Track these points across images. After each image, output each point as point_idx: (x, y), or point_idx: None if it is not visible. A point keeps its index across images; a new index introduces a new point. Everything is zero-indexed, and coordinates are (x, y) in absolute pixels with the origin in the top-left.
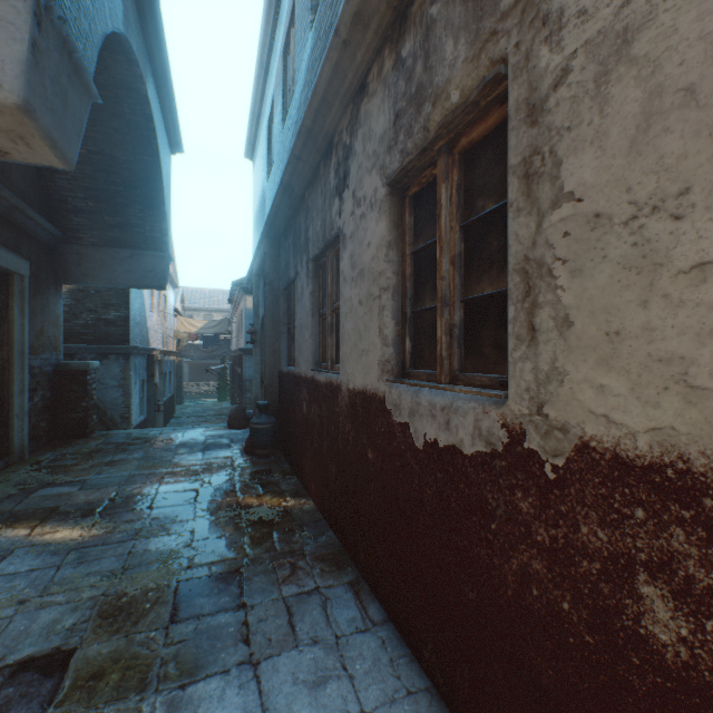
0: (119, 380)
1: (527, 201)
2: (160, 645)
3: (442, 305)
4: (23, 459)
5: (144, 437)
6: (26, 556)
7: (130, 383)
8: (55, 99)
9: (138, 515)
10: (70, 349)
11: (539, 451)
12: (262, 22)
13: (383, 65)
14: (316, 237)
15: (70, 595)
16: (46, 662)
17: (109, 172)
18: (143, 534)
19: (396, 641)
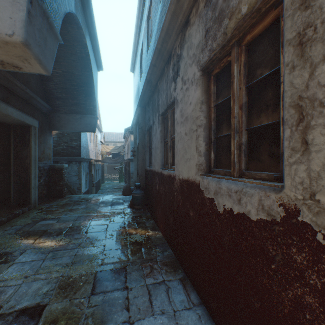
0: (77, 172)
1: (301, 59)
2: (85, 307)
3: (234, 132)
4: (36, 207)
5: (86, 198)
6: (30, 253)
7: (81, 174)
8: (40, 40)
9: (80, 235)
10: (57, 159)
11: (312, 224)
12: (137, 6)
13: (199, 6)
14: (163, 103)
15: (47, 275)
16: (32, 311)
17: (71, 80)
18: (82, 245)
19: (206, 317)
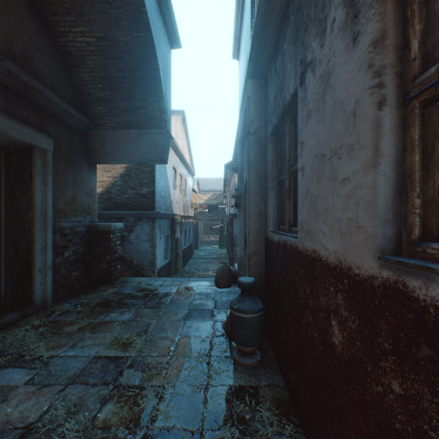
0: (148, 236)
1: None
2: None
3: None
4: (46, 307)
5: (147, 288)
6: None
7: (155, 238)
8: None
9: None
10: (120, 214)
11: None
12: None
13: None
14: None
15: None
16: None
17: (115, 58)
18: None
19: None
